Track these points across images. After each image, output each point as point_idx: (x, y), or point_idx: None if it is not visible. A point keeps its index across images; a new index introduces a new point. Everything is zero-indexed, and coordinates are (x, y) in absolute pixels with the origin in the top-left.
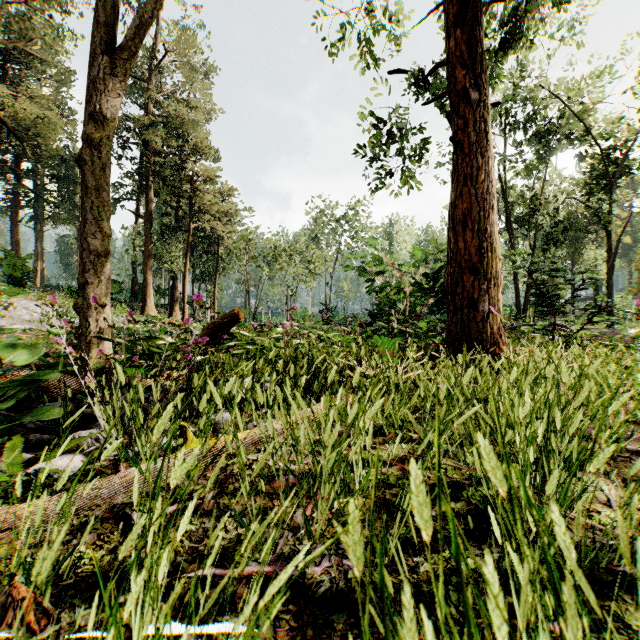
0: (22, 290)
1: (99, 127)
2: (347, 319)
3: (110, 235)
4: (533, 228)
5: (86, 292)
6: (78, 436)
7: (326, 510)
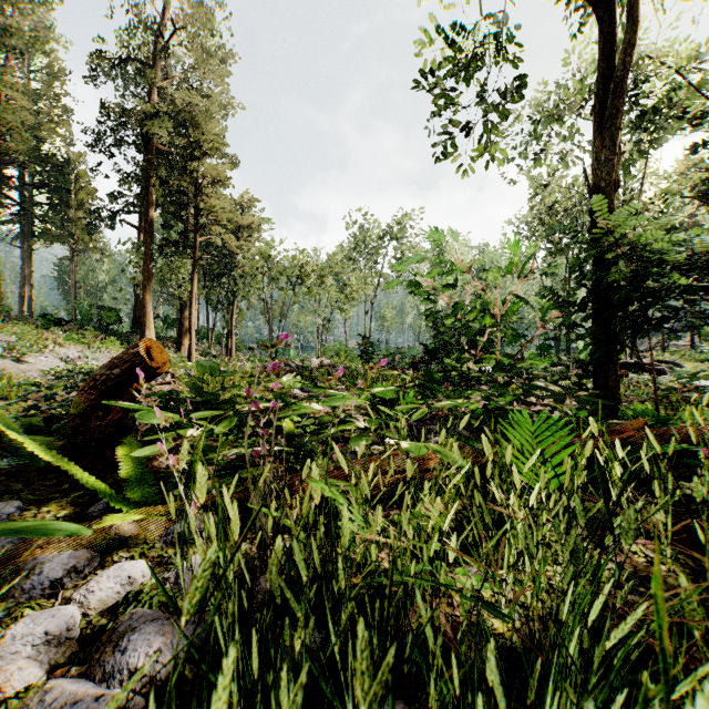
0: None
1: None
2: (395, 356)
3: None
4: None
5: None
6: None
7: None
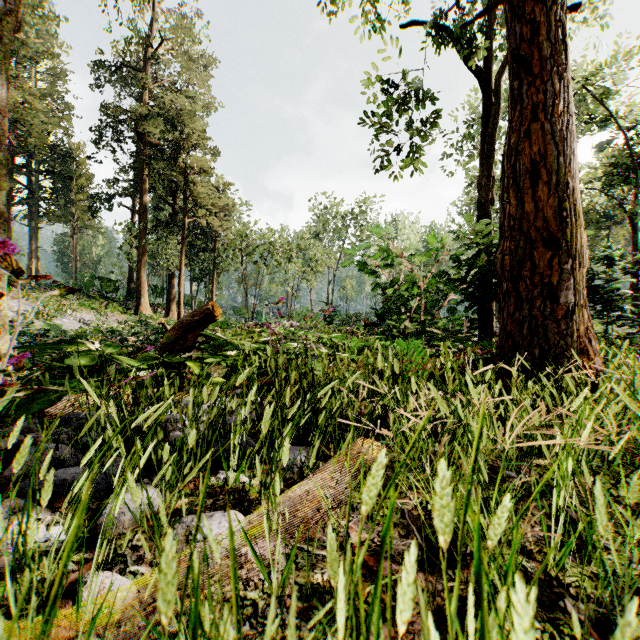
0: None
1: None
2: (351, 318)
3: (5, 188)
4: None
5: None
6: None
7: None
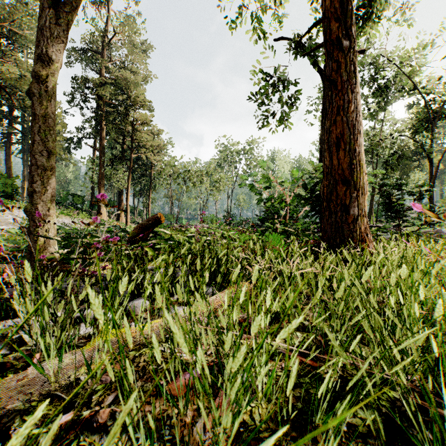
0: (10, 201)
1: (45, 66)
2: (243, 222)
3: (55, 153)
4: (375, 157)
5: (34, 199)
6: (4, 325)
7: (228, 442)
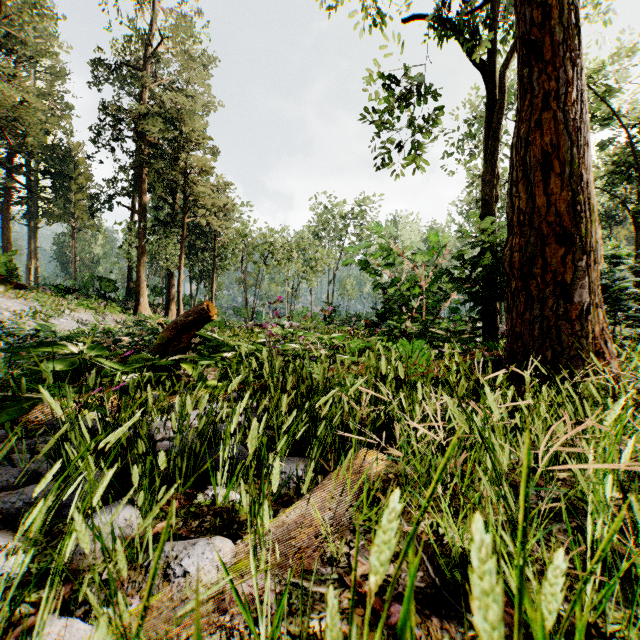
0: None
1: None
2: (352, 318)
3: None
4: None
5: None
6: None
7: None
